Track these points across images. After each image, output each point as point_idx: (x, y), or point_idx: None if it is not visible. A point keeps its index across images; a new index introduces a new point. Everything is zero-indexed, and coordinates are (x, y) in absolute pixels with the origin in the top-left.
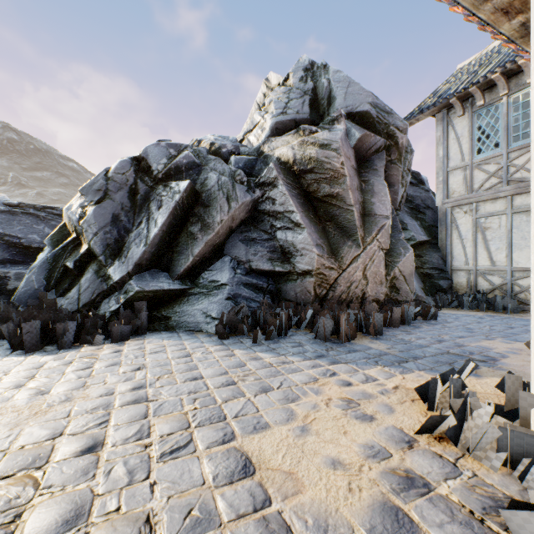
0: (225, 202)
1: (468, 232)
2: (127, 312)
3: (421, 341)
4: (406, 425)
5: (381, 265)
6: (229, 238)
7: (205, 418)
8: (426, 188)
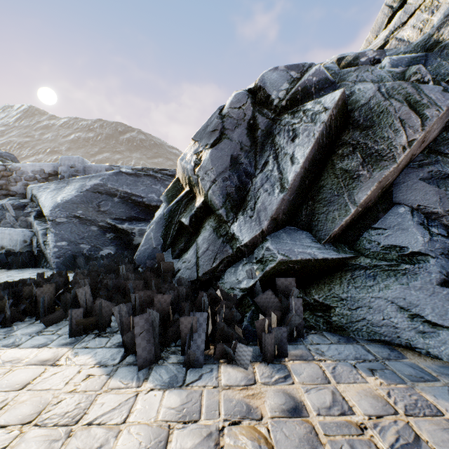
0: (410, 111)
1: None
2: (267, 294)
3: None
4: None
5: None
6: (398, 176)
7: None
8: None
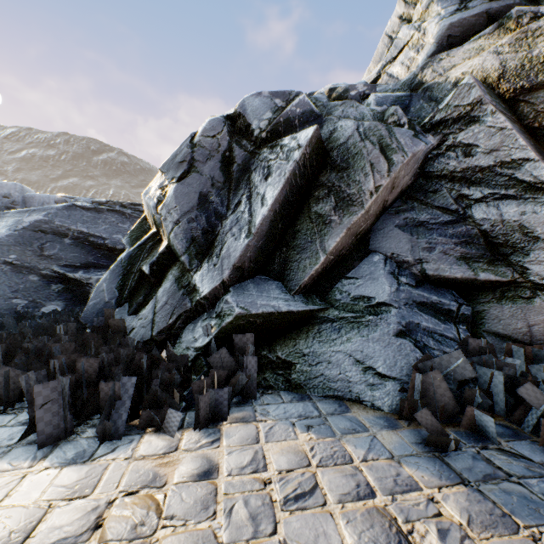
0: (380, 155)
1: None
2: (221, 353)
3: None
4: None
5: None
6: (376, 223)
7: None
8: None
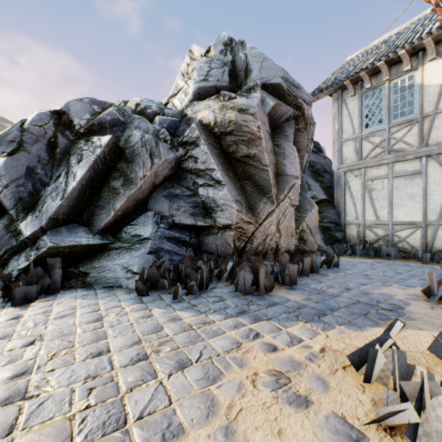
0: (148, 158)
1: (358, 192)
2: (37, 270)
3: (332, 290)
4: (347, 409)
5: (292, 220)
6: (153, 193)
7: (97, 425)
8: (324, 156)
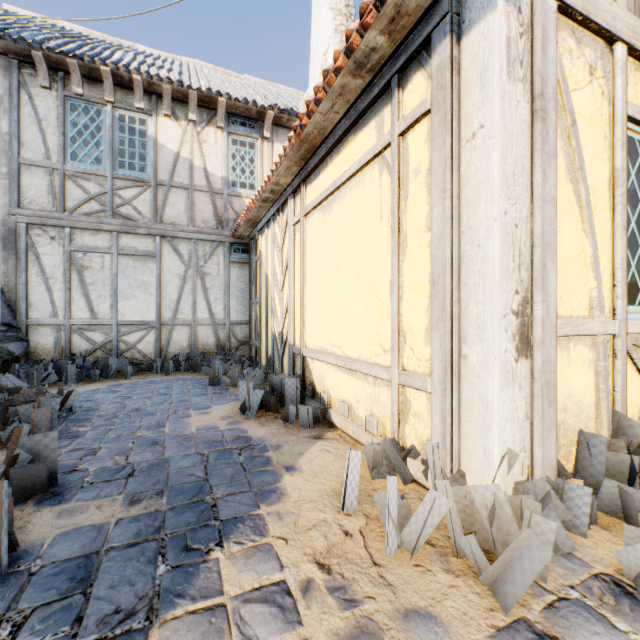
0: None
1: (58, 268)
2: None
3: (141, 456)
4: (476, 612)
5: None
6: None
7: None
8: None
